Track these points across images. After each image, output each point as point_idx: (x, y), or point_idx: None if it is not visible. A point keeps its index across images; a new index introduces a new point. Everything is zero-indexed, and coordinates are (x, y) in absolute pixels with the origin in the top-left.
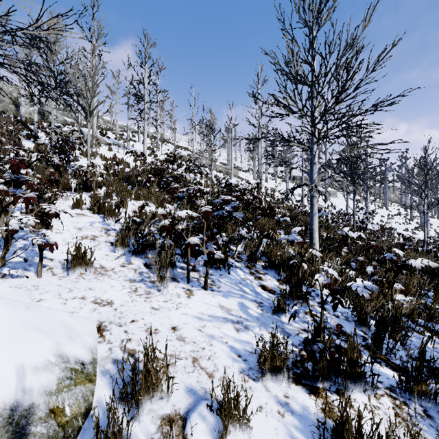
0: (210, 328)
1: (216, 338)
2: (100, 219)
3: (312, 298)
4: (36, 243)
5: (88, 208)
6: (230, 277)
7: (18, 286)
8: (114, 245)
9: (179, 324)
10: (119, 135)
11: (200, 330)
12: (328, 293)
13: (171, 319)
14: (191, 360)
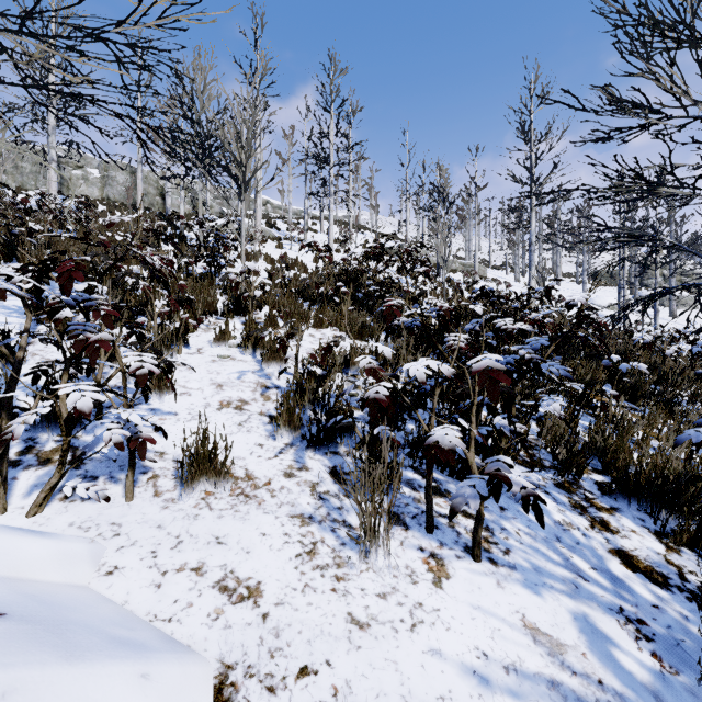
0: None
1: None
2: (255, 366)
3: None
4: (108, 440)
5: (238, 345)
6: (528, 517)
7: (86, 523)
8: (274, 426)
9: (426, 701)
10: (293, 224)
11: None
12: None
13: (401, 672)
14: None
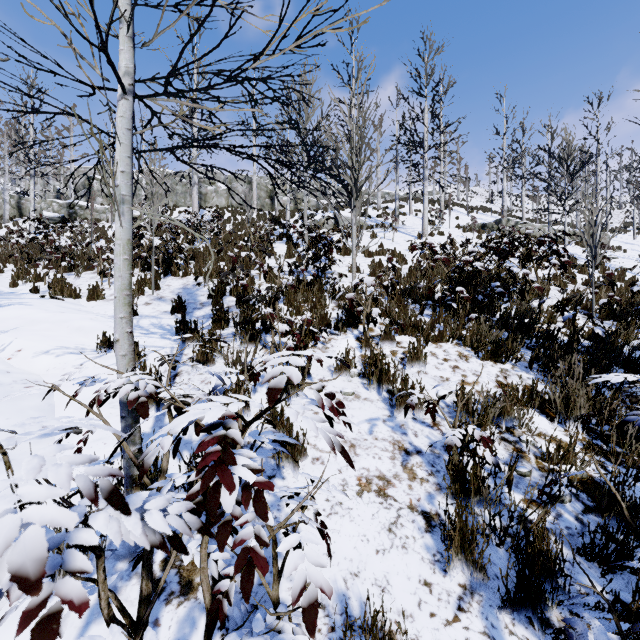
0: None
1: None
2: (384, 410)
3: None
4: None
5: (358, 374)
6: None
7: None
8: (445, 559)
9: None
10: (382, 209)
11: None
12: None
13: None
14: None
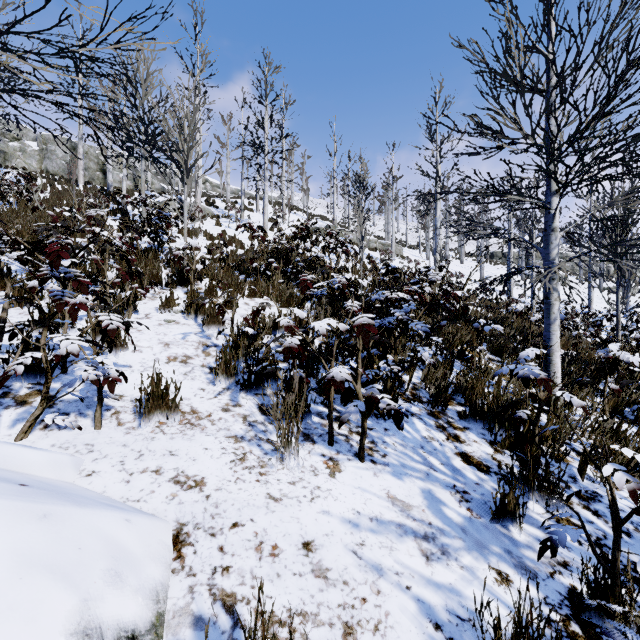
0: (375, 550)
1: (387, 575)
2: (197, 329)
3: (564, 486)
4: (86, 378)
5: (181, 312)
6: (403, 434)
7: (65, 445)
8: (214, 374)
9: (316, 537)
10: (231, 203)
11: (356, 552)
12: (597, 476)
13: (301, 523)
14: (341, 630)
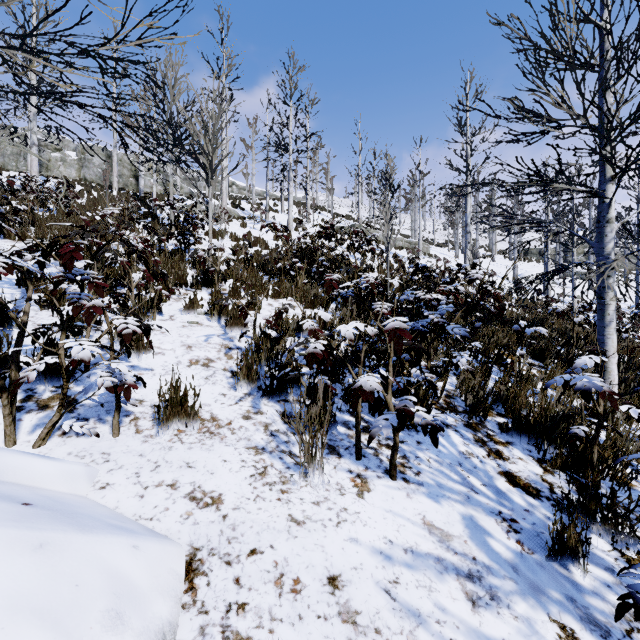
0: (411, 590)
1: (426, 623)
2: (220, 331)
3: (632, 517)
4: (101, 385)
5: (205, 313)
6: (438, 449)
7: (81, 453)
8: (235, 379)
9: (343, 570)
10: (256, 205)
11: (389, 592)
12: None
13: (326, 552)
14: None
